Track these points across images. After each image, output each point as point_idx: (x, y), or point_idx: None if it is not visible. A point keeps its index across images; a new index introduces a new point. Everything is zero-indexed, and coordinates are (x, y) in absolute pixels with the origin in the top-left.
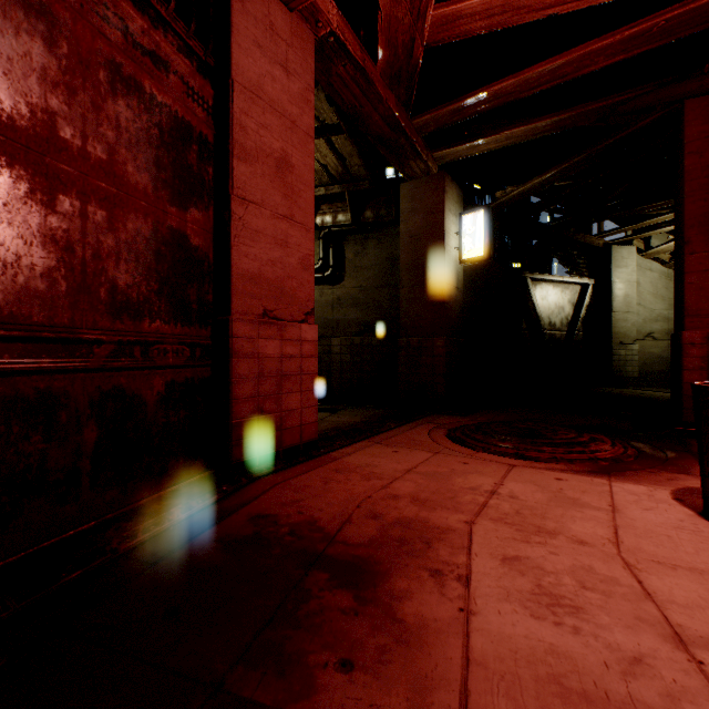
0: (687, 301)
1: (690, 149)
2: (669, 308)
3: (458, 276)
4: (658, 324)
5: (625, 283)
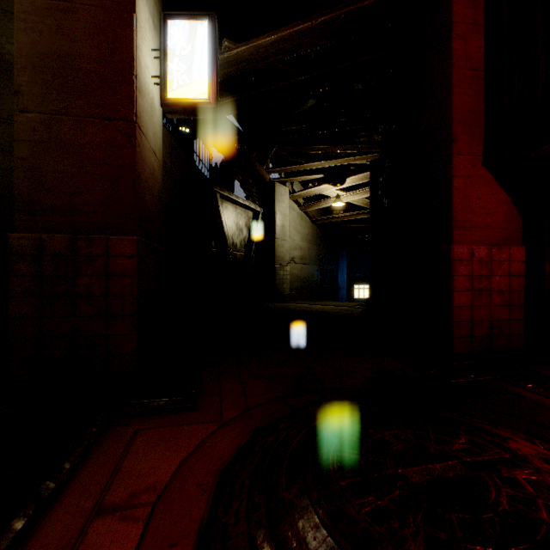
0: (455, 210)
1: (458, 31)
2: (302, 240)
3: (156, 134)
4: (297, 251)
5: (283, 215)
